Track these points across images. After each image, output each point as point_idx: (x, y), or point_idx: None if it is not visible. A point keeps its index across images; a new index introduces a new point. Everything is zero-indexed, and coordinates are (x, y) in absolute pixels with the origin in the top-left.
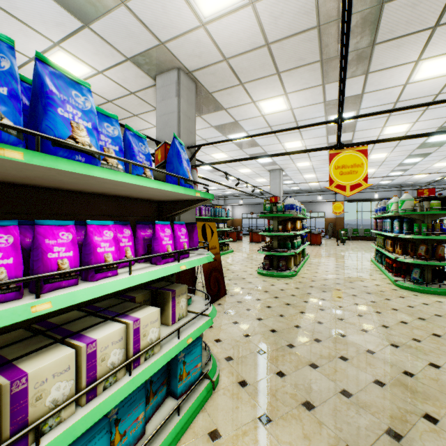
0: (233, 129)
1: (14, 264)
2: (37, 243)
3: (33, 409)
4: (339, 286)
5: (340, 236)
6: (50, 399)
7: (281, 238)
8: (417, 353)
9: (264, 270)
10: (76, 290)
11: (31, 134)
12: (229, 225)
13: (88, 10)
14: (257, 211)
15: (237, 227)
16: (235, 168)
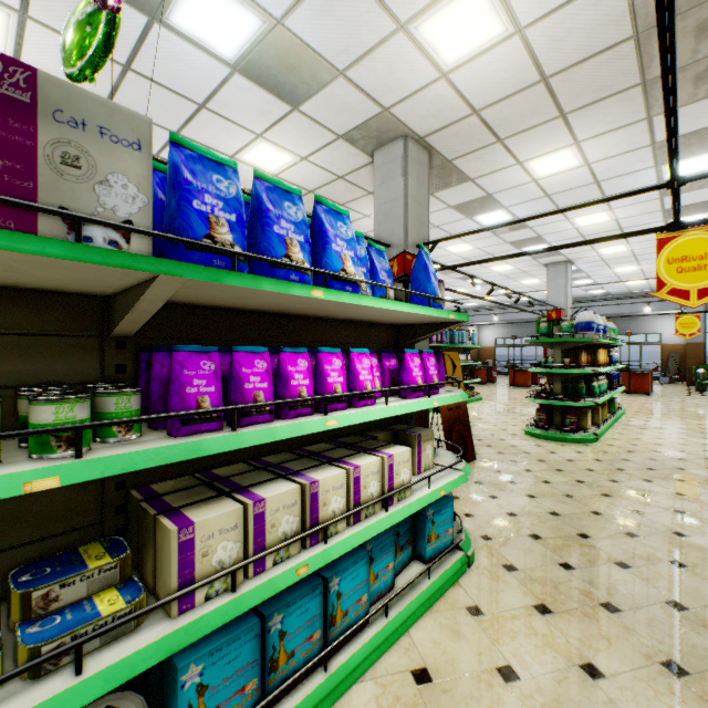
0: (484, 207)
1: (310, 385)
2: (321, 368)
3: (321, 512)
4: (683, 463)
5: (694, 379)
6: (331, 509)
7: (569, 378)
8: None
9: (537, 429)
10: (350, 413)
11: (322, 273)
12: (472, 357)
13: (299, 91)
14: (522, 334)
15: (487, 361)
16: (484, 266)
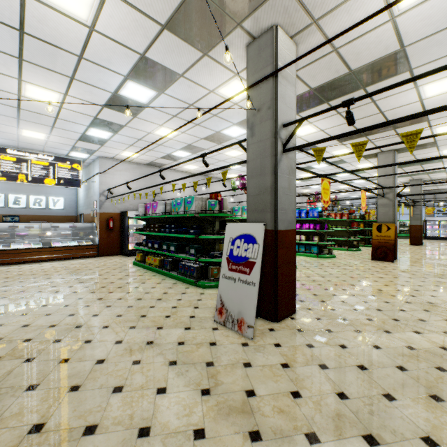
0: None
1: None
2: None
3: None
4: None
5: None
6: None
7: None
8: (339, 269)
9: None
10: None
11: None
12: None
13: (342, 162)
14: None
15: None
16: None
